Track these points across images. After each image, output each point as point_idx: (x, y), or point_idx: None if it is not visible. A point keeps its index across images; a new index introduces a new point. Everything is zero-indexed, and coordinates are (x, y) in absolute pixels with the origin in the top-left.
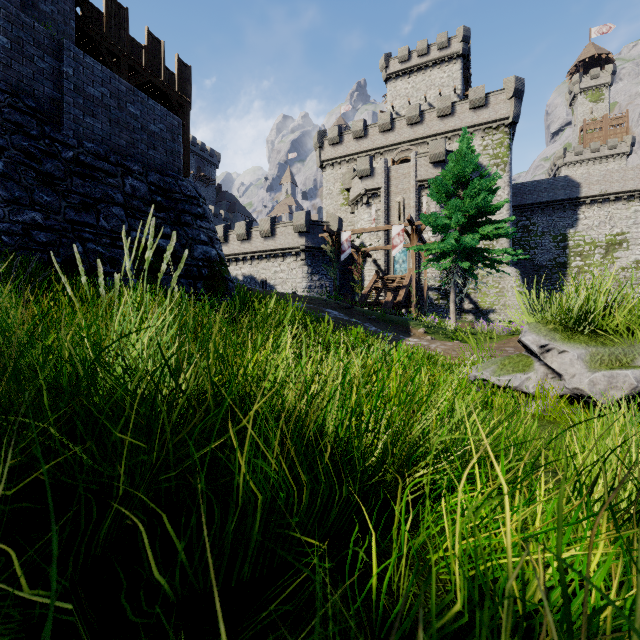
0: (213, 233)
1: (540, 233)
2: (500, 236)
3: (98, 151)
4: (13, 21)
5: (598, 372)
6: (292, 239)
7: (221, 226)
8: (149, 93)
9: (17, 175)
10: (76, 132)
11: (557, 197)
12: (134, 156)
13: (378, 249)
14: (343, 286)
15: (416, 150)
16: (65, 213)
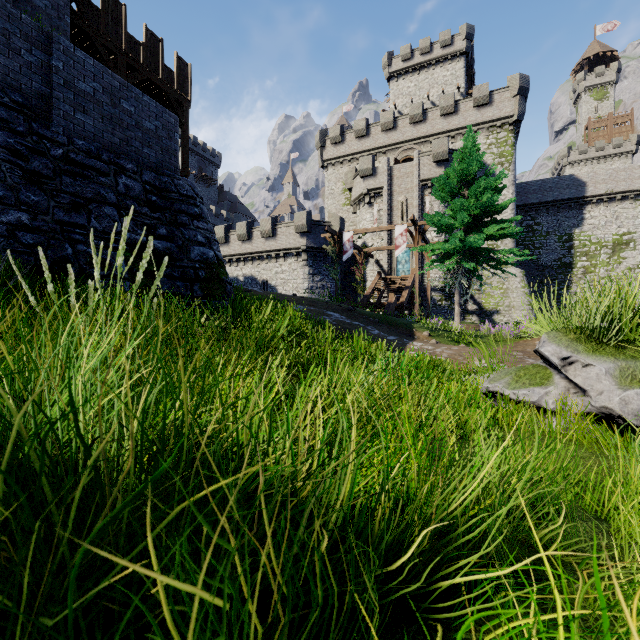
0: (211, 234)
1: (545, 233)
2: (506, 236)
3: (89, 149)
4: None
5: (630, 390)
6: (293, 239)
7: (222, 226)
8: (148, 91)
9: (2, 173)
10: (66, 129)
11: (562, 196)
12: (128, 154)
13: (380, 249)
14: (345, 287)
15: (419, 149)
16: (54, 213)
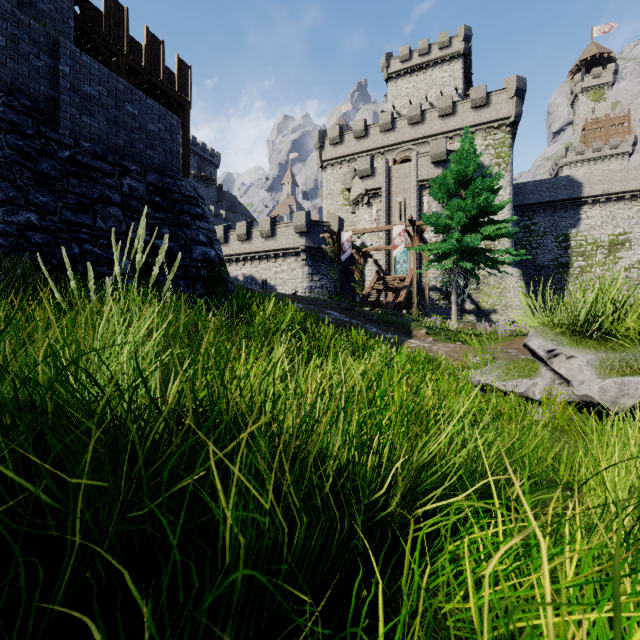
0: (212, 234)
1: (542, 233)
2: (502, 236)
3: (95, 151)
4: (8, 18)
5: (609, 379)
6: (293, 239)
7: (221, 226)
8: (149, 93)
9: (12, 175)
10: (73, 131)
11: (559, 197)
12: (132, 156)
13: (379, 249)
14: (344, 286)
15: (417, 150)
16: (61, 214)
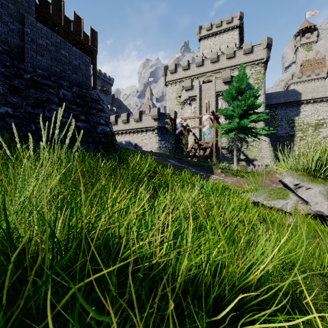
0: (108, 119)
1: (280, 119)
2: (260, 120)
3: (44, 74)
4: None
5: None
6: (150, 122)
7: (114, 116)
8: (75, 46)
9: None
10: (32, 64)
11: (289, 100)
12: (64, 77)
13: (195, 127)
14: (177, 147)
15: (215, 76)
16: (25, 108)
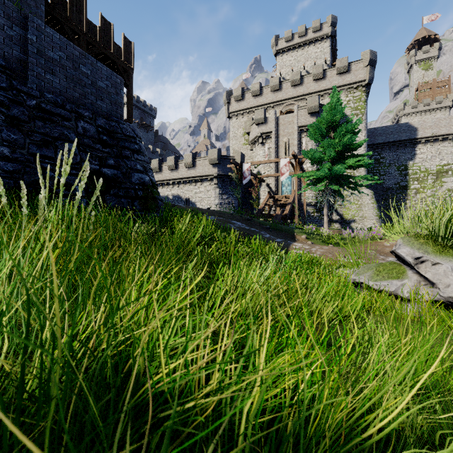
0: (147, 164)
1: (388, 164)
2: (361, 166)
3: (56, 100)
4: None
5: None
6: (208, 169)
7: (157, 160)
8: (102, 62)
9: None
10: (39, 85)
11: (400, 138)
12: (85, 105)
13: (270, 176)
14: (245, 203)
15: (297, 104)
16: (29, 148)
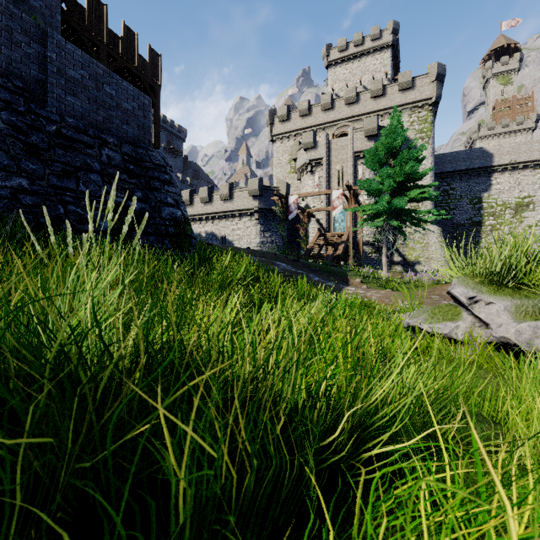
0: (179, 196)
1: (459, 196)
2: (425, 199)
3: (78, 125)
4: (3, 12)
5: (524, 323)
6: (247, 202)
7: (187, 191)
8: (125, 77)
9: (6, 146)
10: (59, 109)
11: (473, 166)
12: (110, 130)
13: (320, 210)
14: (291, 242)
15: (353, 126)
16: (49, 179)
